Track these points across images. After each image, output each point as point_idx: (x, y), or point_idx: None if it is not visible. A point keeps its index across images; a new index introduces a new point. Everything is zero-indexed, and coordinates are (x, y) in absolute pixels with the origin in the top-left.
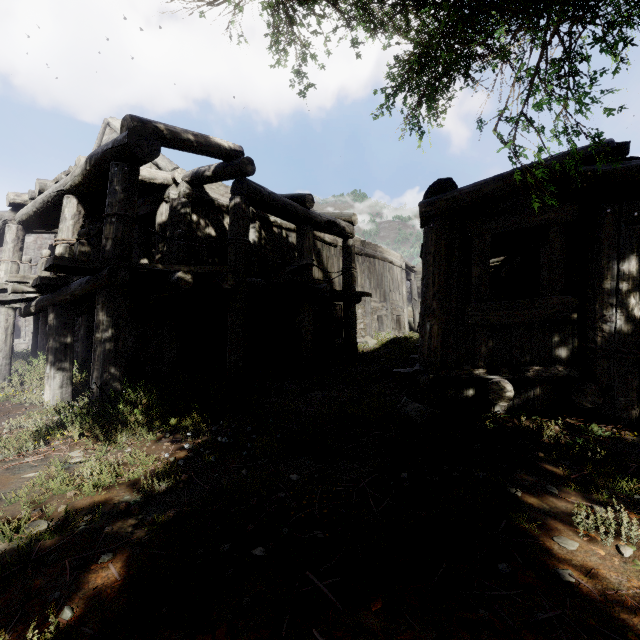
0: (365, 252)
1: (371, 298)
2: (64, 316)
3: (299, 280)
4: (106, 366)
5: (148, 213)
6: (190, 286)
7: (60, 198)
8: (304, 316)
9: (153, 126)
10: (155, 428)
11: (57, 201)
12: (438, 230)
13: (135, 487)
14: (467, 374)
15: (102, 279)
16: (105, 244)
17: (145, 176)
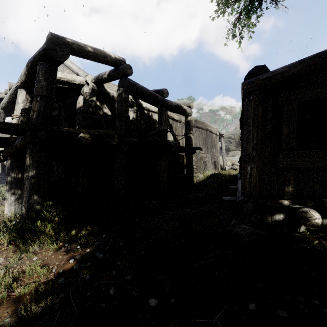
0: (196, 125)
1: (200, 151)
2: (17, 161)
3: (159, 139)
4: (31, 194)
5: (72, 102)
6: (89, 142)
7: (17, 91)
8: (162, 161)
9: (66, 41)
10: (61, 238)
11: (16, 93)
12: (256, 101)
13: (13, 312)
14: (279, 203)
15: (27, 137)
16: (32, 114)
17: (68, 79)
